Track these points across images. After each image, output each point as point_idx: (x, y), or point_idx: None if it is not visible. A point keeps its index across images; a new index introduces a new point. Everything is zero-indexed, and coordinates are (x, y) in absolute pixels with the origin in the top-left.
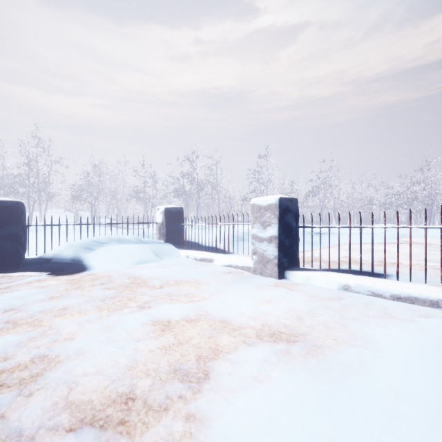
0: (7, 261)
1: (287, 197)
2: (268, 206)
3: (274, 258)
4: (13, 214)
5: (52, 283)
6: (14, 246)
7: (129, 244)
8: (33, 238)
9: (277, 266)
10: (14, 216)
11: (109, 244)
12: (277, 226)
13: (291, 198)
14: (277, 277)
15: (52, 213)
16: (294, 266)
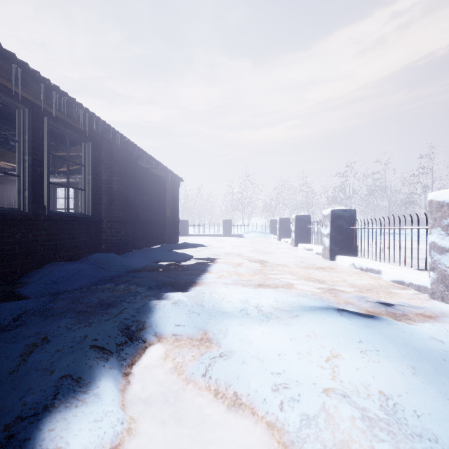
0: (228, 234)
1: (284, 217)
2: (278, 220)
3: (278, 234)
4: (229, 222)
5: (234, 238)
6: (229, 231)
7: (257, 232)
8: (235, 230)
9: (278, 237)
10: (229, 223)
11: (251, 232)
12: (279, 226)
13: (285, 217)
14: (278, 240)
15: (256, 219)
16: (286, 238)
